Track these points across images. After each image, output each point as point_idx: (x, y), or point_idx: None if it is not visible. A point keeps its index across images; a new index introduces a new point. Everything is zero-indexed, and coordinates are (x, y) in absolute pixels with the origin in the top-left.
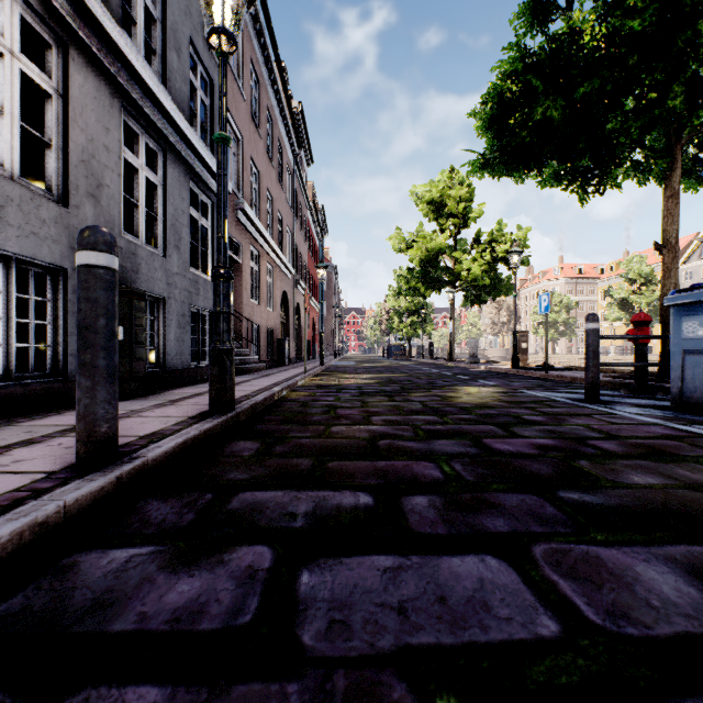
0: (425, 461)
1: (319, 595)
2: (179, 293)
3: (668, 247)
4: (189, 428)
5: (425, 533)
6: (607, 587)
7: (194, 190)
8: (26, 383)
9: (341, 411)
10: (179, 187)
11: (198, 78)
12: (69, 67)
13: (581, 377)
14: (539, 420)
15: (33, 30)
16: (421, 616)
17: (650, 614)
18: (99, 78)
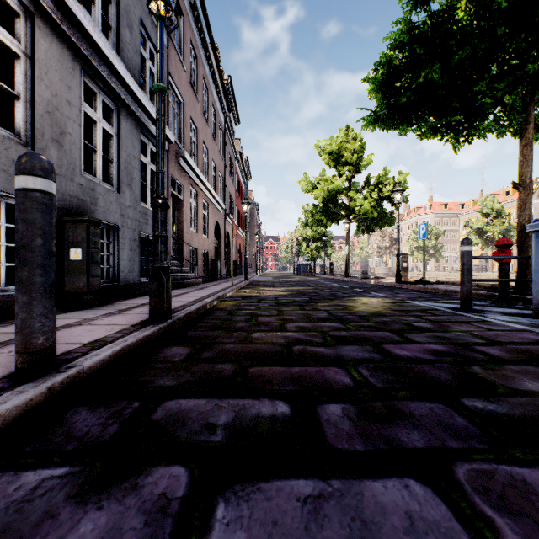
0: (335, 367)
1: (234, 538)
2: (131, 223)
3: (523, 186)
4: (128, 336)
5: (343, 449)
6: None
7: (144, 140)
8: None
9: (260, 318)
10: (131, 137)
11: (147, 51)
12: (36, 34)
13: (453, 290)
14: (427, 326)
15: (4, 1)
16: None
17: None
18: (62, 45)
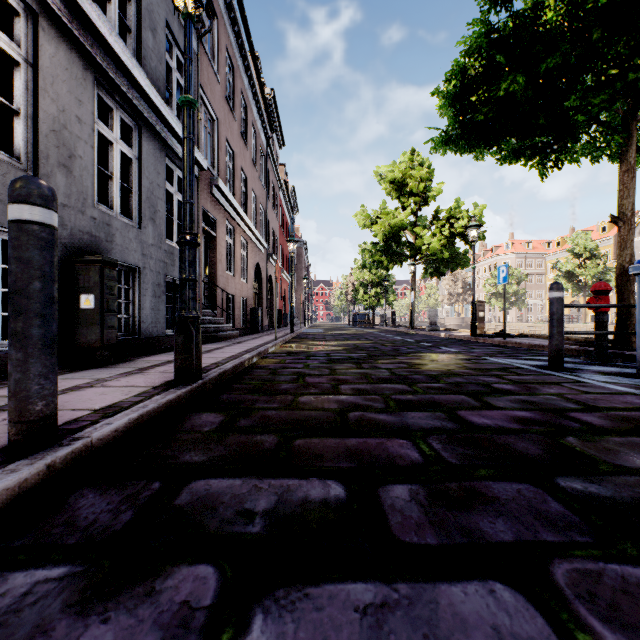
0: (400, 438)
1: None
2: (154, 264)
3: (624, 220)
4: (148, 401)
5: (411, 543)
6: None
7: (170, 166)
8: None
9: (309, 379)
10: (154, 162)
11: (173, 59)
12: (39, 36)
13: (539, 344)
14: (510, 388)
15: None
16: None
17: None
18: (71, 50)
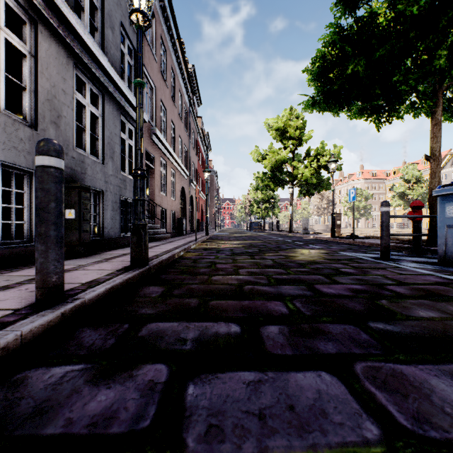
0: (276, 301)
1: (200, 404)
2: (113, 188)
3: (434, 158)
4: (116, 278)
5: (277, 354)
6: (412, 397)
7: (123, 120)
8: (9, 247)
9: (219, 265)
10: (113, 118)
11: (125, 47)
12: (38, 37)
13: (376, 243)
14: (351, 271)
15: (14, 12)
16: (276, 421)
17: (446, 420)
18: (59, 45)
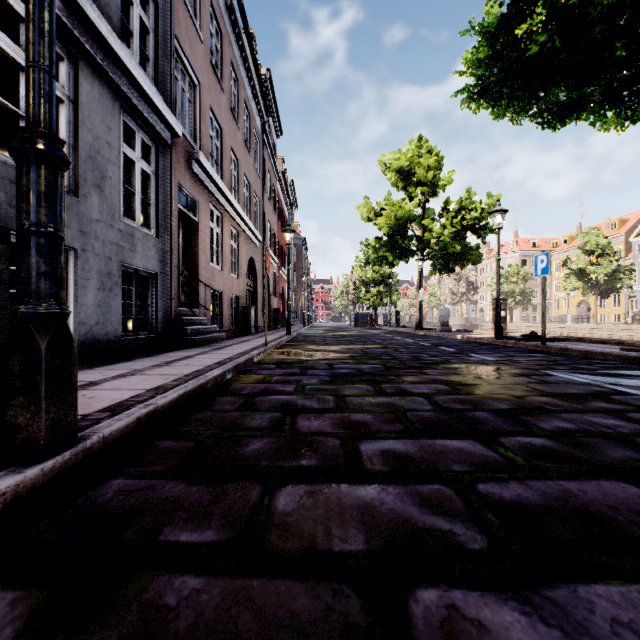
0: None
1: None
2: (102, 246)
3: None
4: None
5: None
6: None
7: (129, 124)
8: None
9: (302, 422)
10: (102, 111)
11: None
12: None
13: (598, 351)
14: None
15: None
16: None
17: None
18: None
